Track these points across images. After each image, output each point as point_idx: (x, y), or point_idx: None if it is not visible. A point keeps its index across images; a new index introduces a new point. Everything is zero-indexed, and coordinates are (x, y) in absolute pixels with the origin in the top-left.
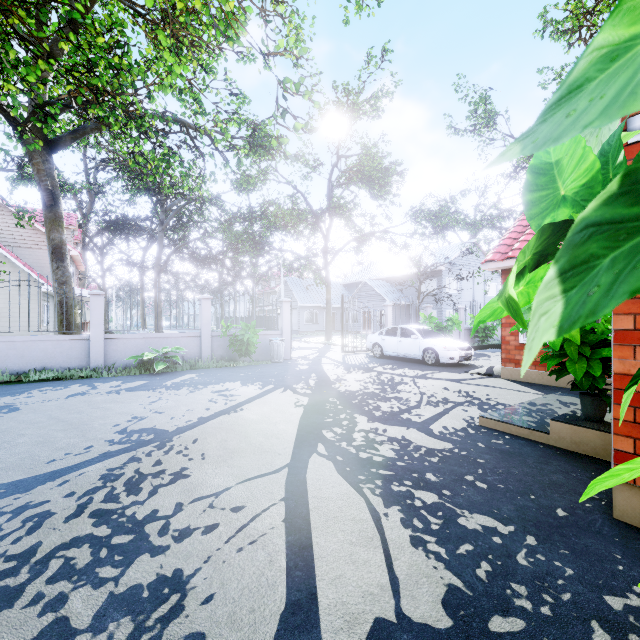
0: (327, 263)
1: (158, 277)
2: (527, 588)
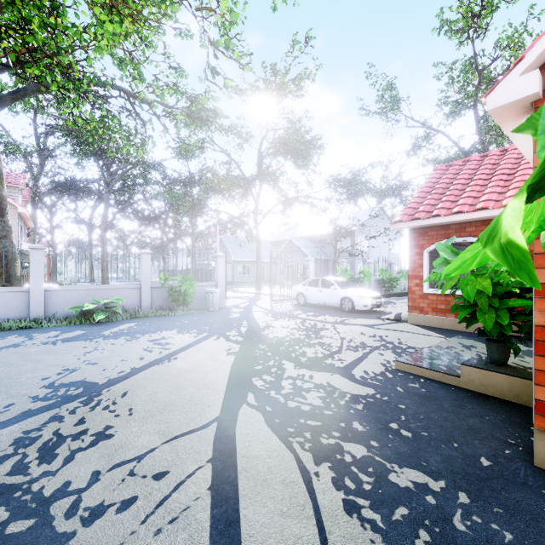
0: (257, 223)
1: (104, 234)
2: None
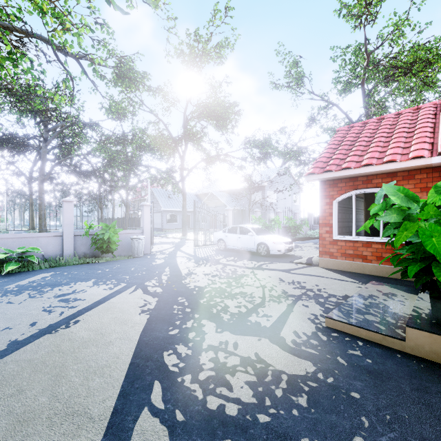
0: (183, 177)
1: (42, 185)
2: None
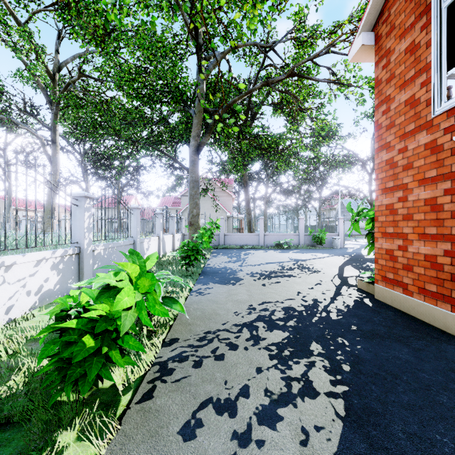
0: (371, 191)
1: (265, 204)
2: None
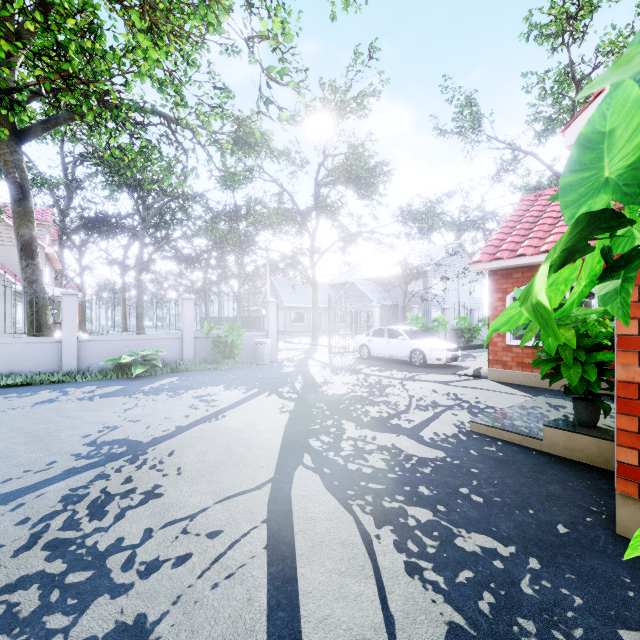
0: (314, 263)
1: (139, 276)
2: (535, 624)
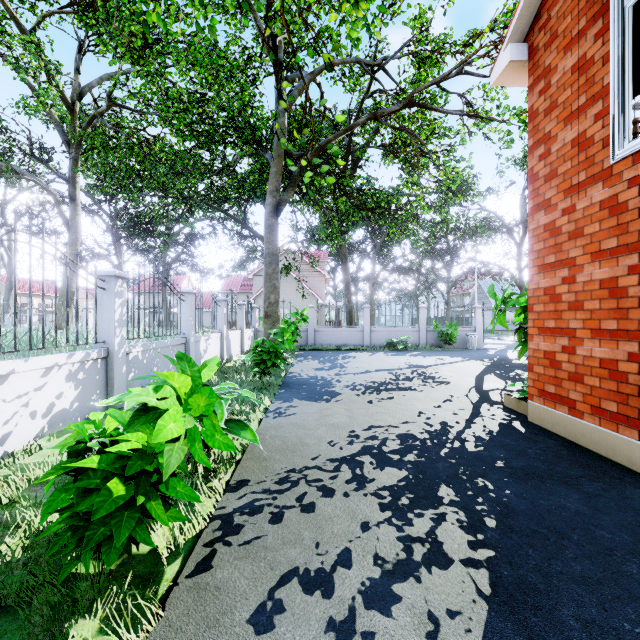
0: (520, 269)
1: (372, 288)
2: None
